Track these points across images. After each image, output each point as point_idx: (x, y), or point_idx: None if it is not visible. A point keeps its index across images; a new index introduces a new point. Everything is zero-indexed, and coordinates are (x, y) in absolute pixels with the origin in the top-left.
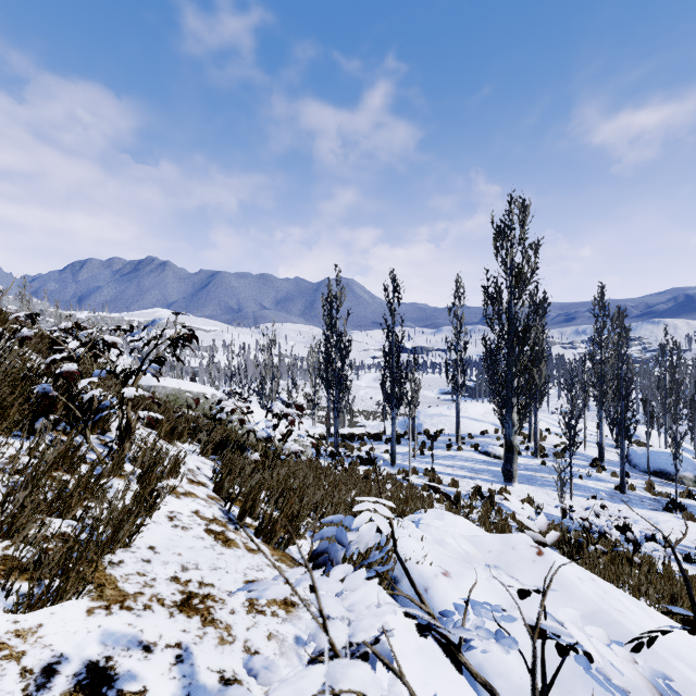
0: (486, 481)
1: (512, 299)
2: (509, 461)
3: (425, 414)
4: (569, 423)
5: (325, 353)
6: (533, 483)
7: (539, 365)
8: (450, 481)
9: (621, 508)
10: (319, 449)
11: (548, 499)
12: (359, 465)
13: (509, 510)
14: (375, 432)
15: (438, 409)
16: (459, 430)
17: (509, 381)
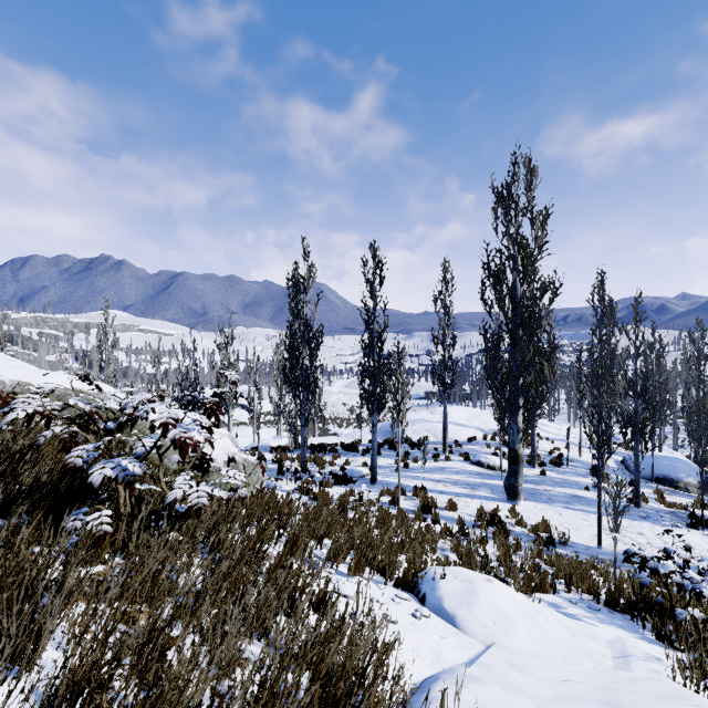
0: (486, 499)
1: (519, 278)
2: (513, 474)
3: (406, 420)
4: (598, 427)
5: (290, 347)
6: (539, 499)
7: (553, 357)
8: (445, 501)
9: (645, 527)
10: (281, 466)
11: (563, 520)
12: (332, 486)
13: (526, 541)
14: (350, 441)
15: (420, 414)
16: (447, 437)
17: (516, 376)
